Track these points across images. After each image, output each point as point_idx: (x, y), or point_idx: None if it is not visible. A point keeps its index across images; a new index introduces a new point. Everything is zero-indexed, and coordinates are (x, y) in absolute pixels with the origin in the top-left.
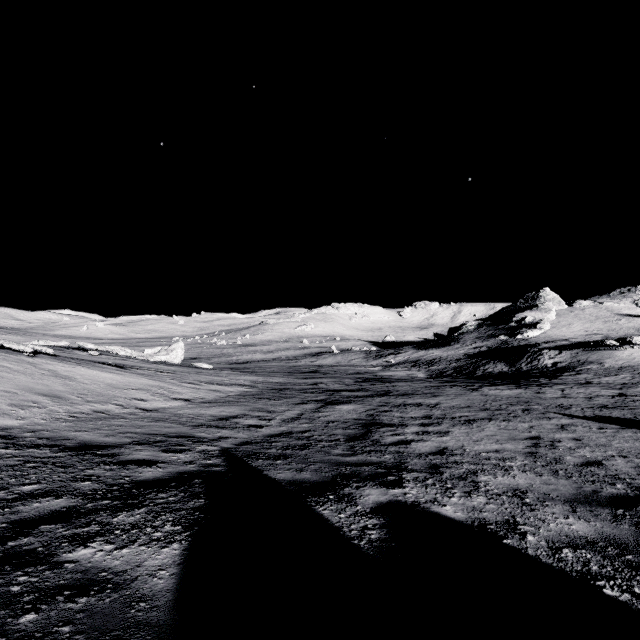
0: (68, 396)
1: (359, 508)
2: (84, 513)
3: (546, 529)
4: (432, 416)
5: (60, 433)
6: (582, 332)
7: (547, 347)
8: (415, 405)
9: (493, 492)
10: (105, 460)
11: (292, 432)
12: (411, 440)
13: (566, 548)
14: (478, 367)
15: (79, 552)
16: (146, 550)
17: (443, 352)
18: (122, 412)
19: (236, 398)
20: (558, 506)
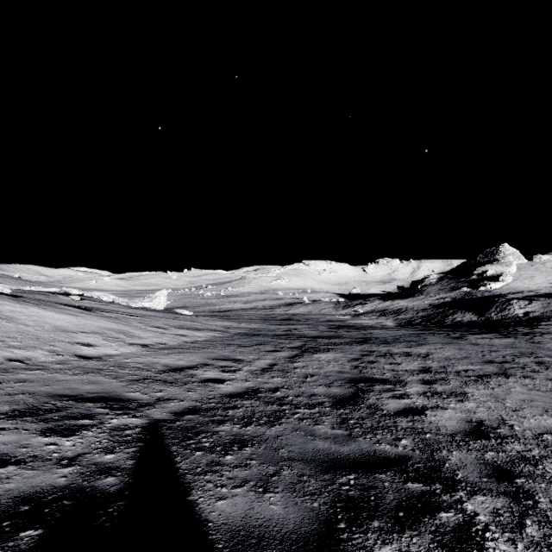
0: None
1: None
2: None
3: None
4: (430, 369)
5: None
6: (546, 284)
7: (515, 297)
8: (403, 355)
9: None
10: None
11: (260, 390)
12: (423, 407)
13: None
14: (446, 316)
15: None
16: None
17: (408, 302)
18: (49, 360)
19: (203, 344)
20: None
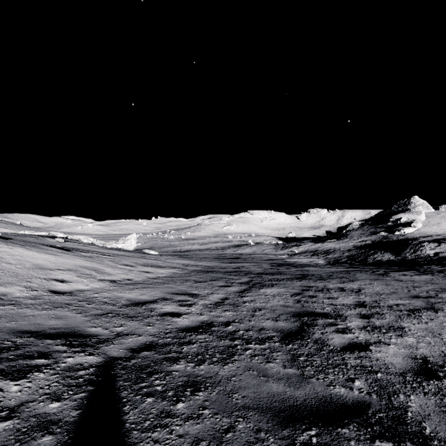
0: None
1: None
2: None
3: None
4: (365, 304)
5: None
6: None
7: (426, 240)
8: (338, 290)
9: None
10: None
11: (213, 324)
12: (366, 342)
13: None
14: (368, 256)
15: None
16: None
17: (335, 244)
18: (24, 295)
19: (164, 279)
20: None
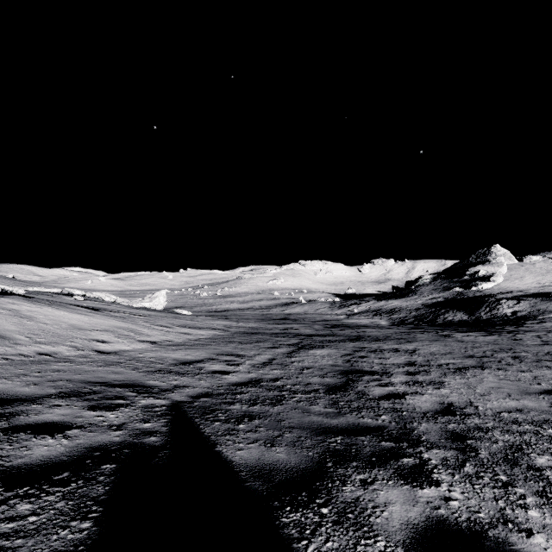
0: (14, 336)
1: (382, 545)
2: None
3: None
4: (415, 363)
5: None
6: (535, 284)
7: (504, 297)
8: (392, 351)
9: None
10: None
11: (262, 380)
12: (404, 392)
13: None
14: (438, 316)
15: None
16: None
17: (402, 302)
18: (73, 354)
19: (206, 341)
20: None
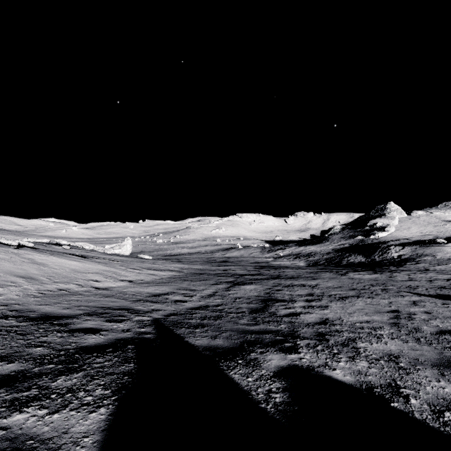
0: (40, 278)
1: (264, 372)
2: (29, 377)
3: (424, 392)
4: (314, 294)
5: (28, 306)
6: (418, 233)
7: (393, 244)
8: (300, 286)
9: (372, 357)
10: (58, 328)
11: (208, 306)
12: (300, 312)
13: (447, 411)
14: (343, 258)
15: (13, 417)
16: (75, 415)
17: (317, 248)
18: (80, 290)
19: (167, 280)
20: (428, 370)
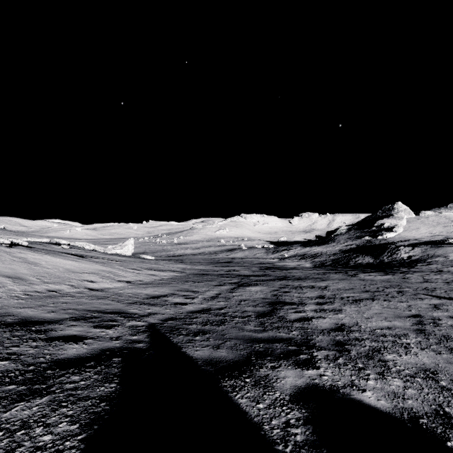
0: (29, 278)
1: (277, 395)
2: None
3: None
4: (324, 296)
5: (7, 309)
6: (427, 234)
7: (402, 245)
8: (309, 287)
9: (405, 373)
10: (35, 336)
11: (211, 309)
12: (312, 317)
13: None
14: (350, 259)
15: None
16: None
17: (323, 248)
18: (72, 291)
19: (168, 281)
20: None
